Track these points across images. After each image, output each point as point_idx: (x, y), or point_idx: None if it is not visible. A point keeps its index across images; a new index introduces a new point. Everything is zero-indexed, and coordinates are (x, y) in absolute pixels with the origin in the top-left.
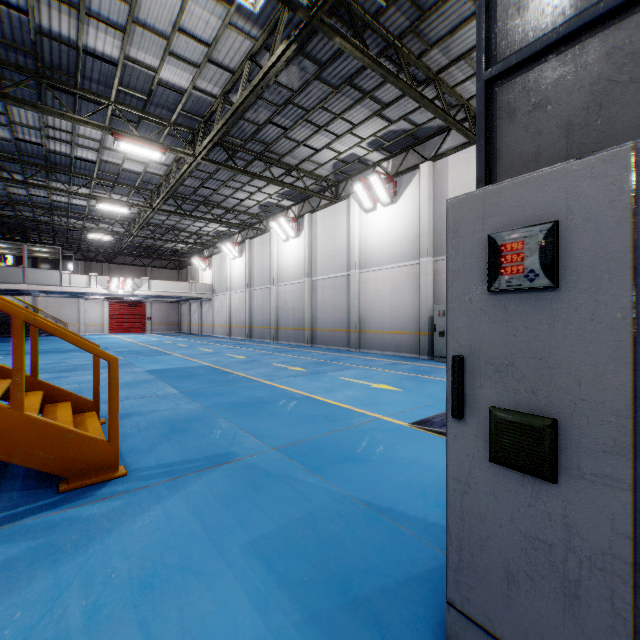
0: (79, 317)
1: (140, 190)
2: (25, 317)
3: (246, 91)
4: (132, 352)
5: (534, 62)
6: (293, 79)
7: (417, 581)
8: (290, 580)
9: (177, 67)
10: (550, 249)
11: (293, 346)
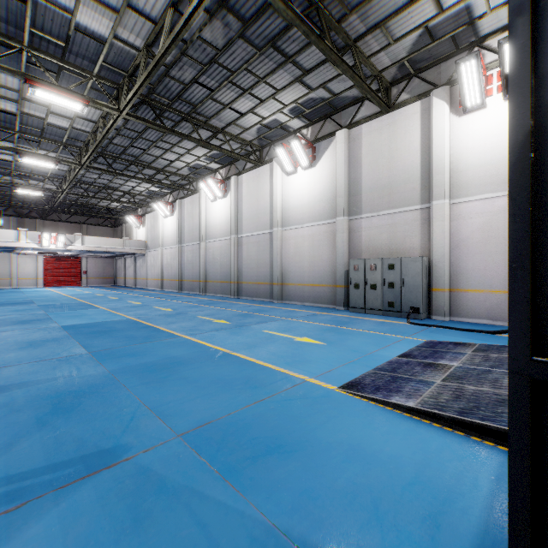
0: (12, 271)
1: (68, 146)
2: None
3: (168, 41)
4: (57, 306)
5: None
6: (217, 36)
7: None
8: None
9: (95, 12)
10: None
11: (220, 298)
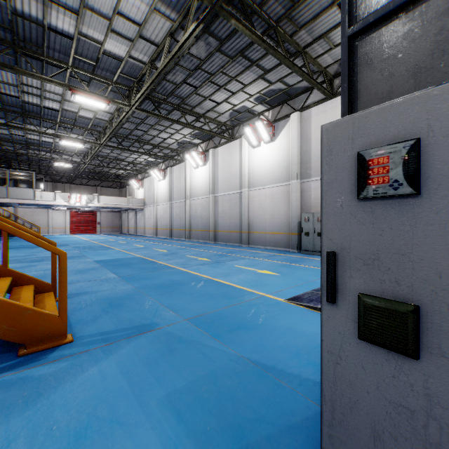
0: (48, 222)
1: (91, 131)
2: None
3: (167, 59)
4: (85, 247)
5: (387, 20)
6: (201, 51)
7: (296, 428)
8: (196, 429)
9: (117, 41)
10: (413, 162)
11: (201, 243)
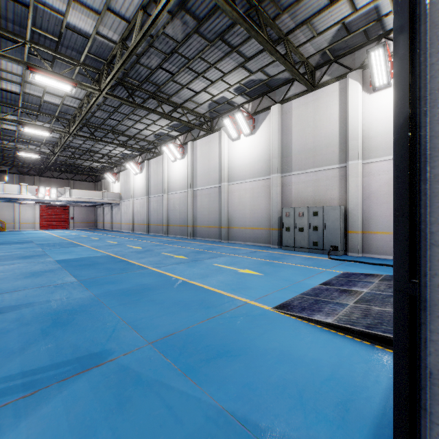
0: (15, 217)
1: (59, 119)
2: None
3: (139, 36)
4: (51, 244)
5: None
6: (177, 32)
7: None
8: None
9: (82, 14)
10: None
11: (179, 238)
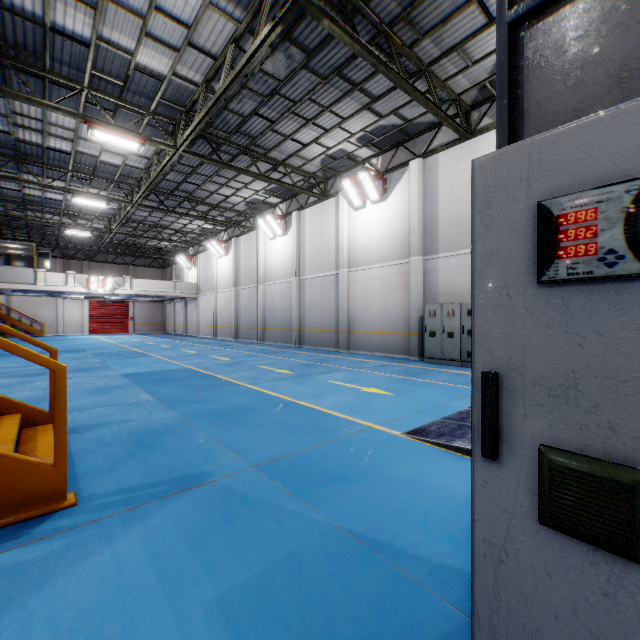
0: (57, 317)
1: (119, 184)
2: None
3: (229, 78)
4: (110, 354)
5: None
6: (279, 67)
7: None
8: None
9: (155, 51)
10: None
11: (280, 347)
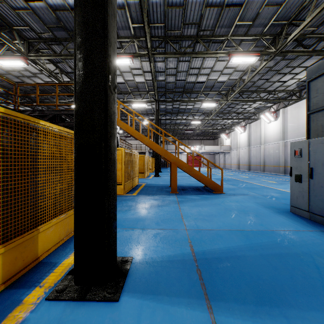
0: None
1: (204, 113)
2: (209, 161)
3: (249, 78)
4: (203, 173)
5: (316, 112)
6: (270, 64)
7: (289, 209)
8: (262, 205)
9: (223, 76)
10: (300, 152)
11: (273, 174)
